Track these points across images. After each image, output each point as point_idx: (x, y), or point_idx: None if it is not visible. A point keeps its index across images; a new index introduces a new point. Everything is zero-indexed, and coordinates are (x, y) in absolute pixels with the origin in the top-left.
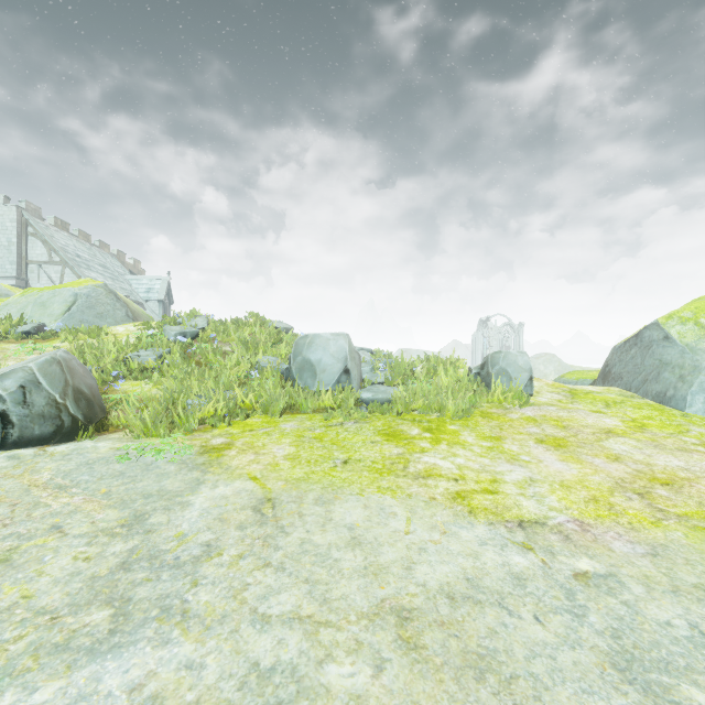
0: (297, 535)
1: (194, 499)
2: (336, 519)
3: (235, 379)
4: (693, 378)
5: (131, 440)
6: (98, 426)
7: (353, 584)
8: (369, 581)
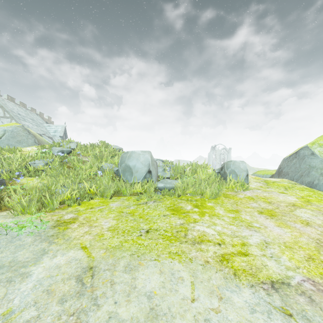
0: (106, 308)
1: (34, 270)
2: (139, 287)
3: (88, 176)
4: None
5: (12, 216)
6: None
7: None
8: None
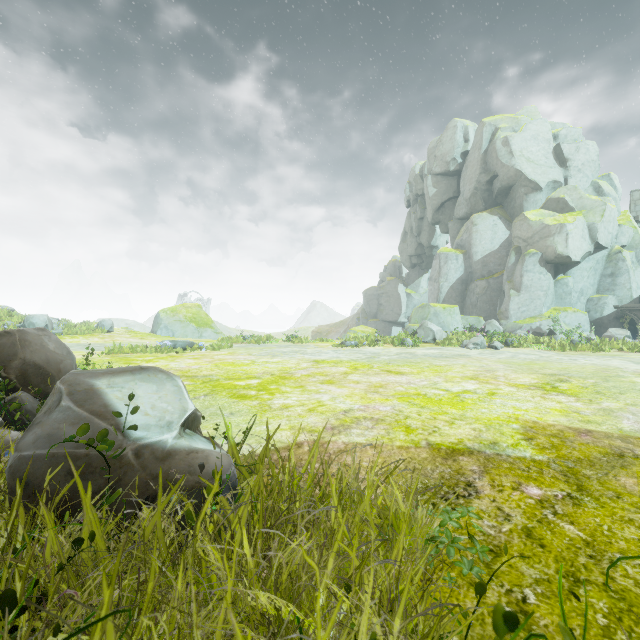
0: None
1: None
2: None
3: None
4: (160, 326)
5: None
6: None
7: None
8: None
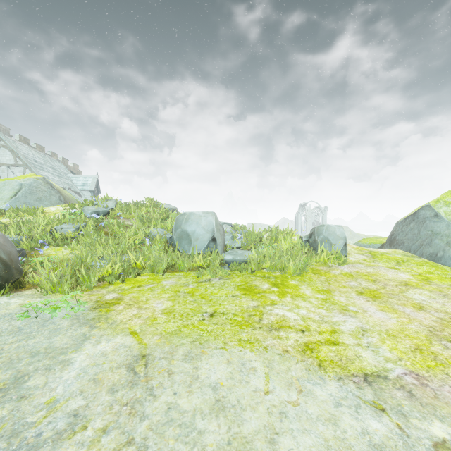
0: (165, 399)
1: (76, 357)
2: (202, 377)
3: (132, 245)
4: None
5: (40, 296)
6: (16, 284)
7: None
8: None
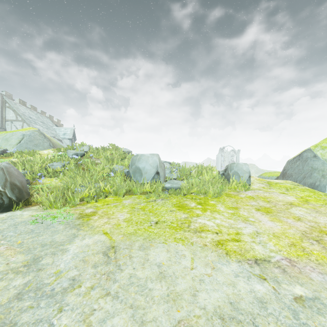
0: (128, 271)
1: (70, 247)
2: (151, 259)
3: (101, 177)
4: None
5: (42, 210)
6: (26, 203)
7: (160, 308)
8: (170, 305)
